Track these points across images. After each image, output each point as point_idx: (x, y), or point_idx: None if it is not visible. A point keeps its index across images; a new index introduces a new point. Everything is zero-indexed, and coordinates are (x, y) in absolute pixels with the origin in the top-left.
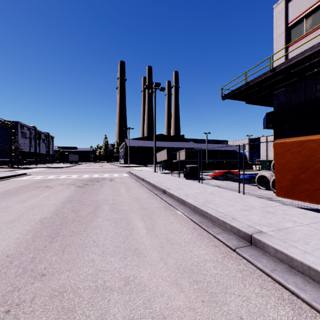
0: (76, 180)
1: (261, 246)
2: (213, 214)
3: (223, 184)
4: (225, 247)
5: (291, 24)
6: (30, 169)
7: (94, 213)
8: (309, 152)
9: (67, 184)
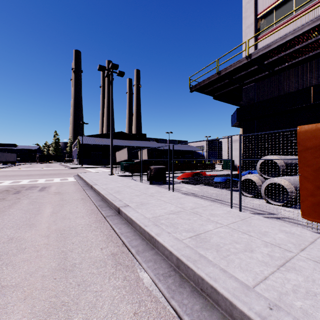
0: None
1: None
2: (240, 304)
3: (198, 190)
4: None
5: (261, 15)
6: None
7: None
8: None
9: None
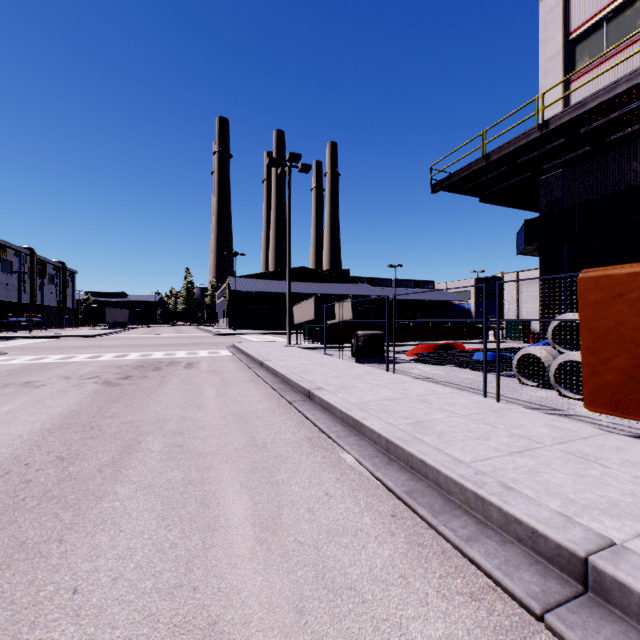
0: (108, 366)
1: (631, 605)
2: (445, 469)
3: (440, 373)
4: (503, 598)
5: (577, 34)
6: (14, 340)
7: (115, 467)
8: None
9: (82, 376)
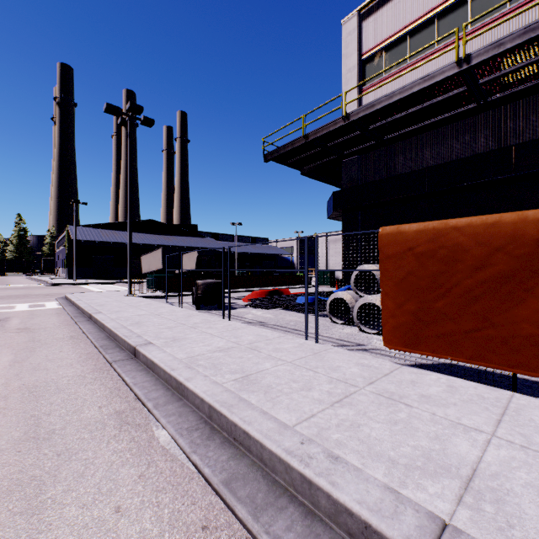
0: None
1: None
2: (270, 443)
3: (270, 316)
4: None
5: (367, 56)
6: None
7: None
8: (452, 253)
9: None
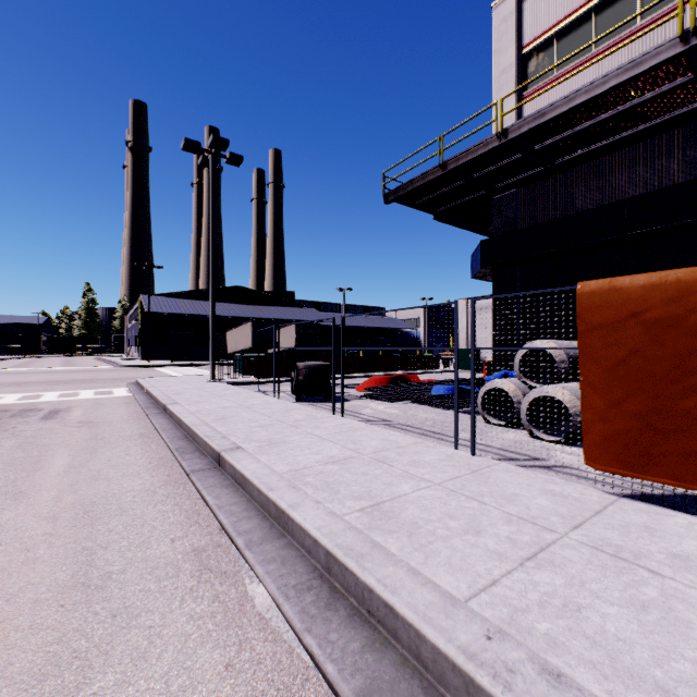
0: None
1: None
2: (433, 633)
3: (397, 412)
4: None
5: (529, 48)
6: None
7: None
8: None
9: None
